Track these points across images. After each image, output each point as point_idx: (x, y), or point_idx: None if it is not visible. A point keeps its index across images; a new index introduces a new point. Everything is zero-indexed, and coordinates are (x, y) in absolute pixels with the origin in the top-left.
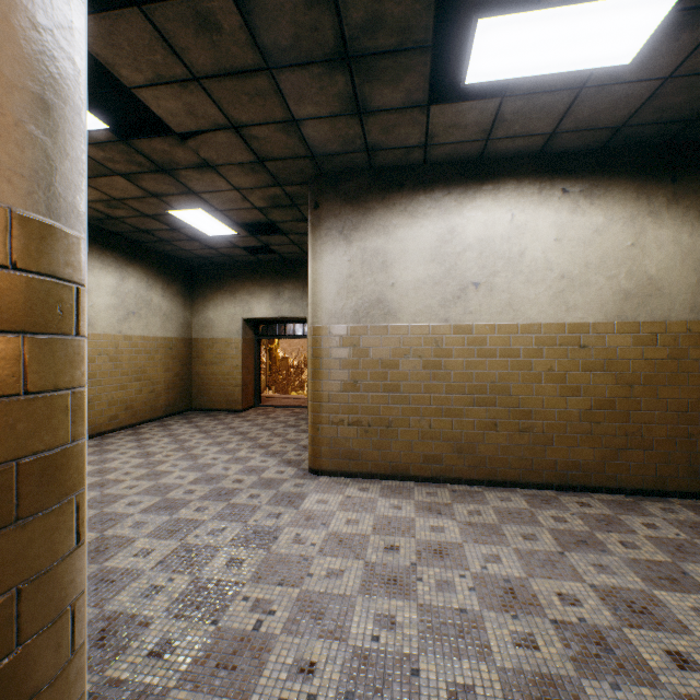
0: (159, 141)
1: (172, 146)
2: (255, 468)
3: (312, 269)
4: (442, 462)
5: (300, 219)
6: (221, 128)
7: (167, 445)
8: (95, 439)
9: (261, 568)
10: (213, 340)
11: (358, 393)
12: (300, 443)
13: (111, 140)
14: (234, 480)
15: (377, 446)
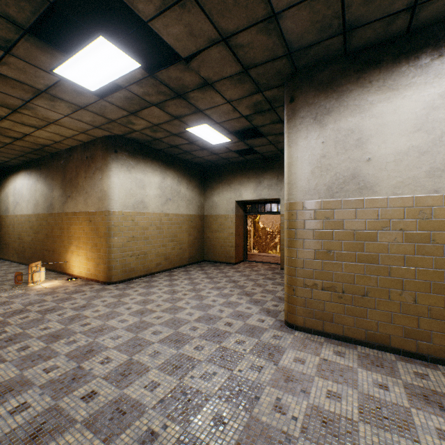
0: (172, 69)
1: (181, 71)
2: (241, 314)
3: (287, 154)
4: (430, 340)
5: (276, 121)
6: (213, 43)
7: (186, 286)
8: (148, 277)
9: (243, 438)
10: (217, 216)
11: (331, 261)
12: (276, 294)
13: (144, 77)
14: (225, 323)
15: (351, 313)
